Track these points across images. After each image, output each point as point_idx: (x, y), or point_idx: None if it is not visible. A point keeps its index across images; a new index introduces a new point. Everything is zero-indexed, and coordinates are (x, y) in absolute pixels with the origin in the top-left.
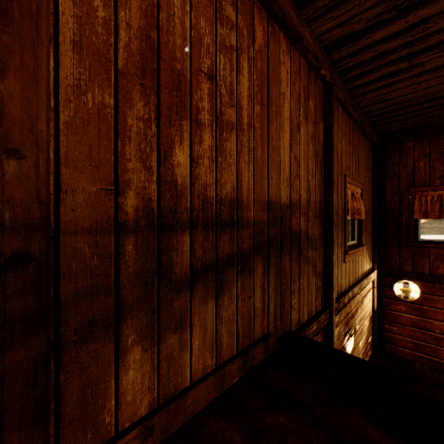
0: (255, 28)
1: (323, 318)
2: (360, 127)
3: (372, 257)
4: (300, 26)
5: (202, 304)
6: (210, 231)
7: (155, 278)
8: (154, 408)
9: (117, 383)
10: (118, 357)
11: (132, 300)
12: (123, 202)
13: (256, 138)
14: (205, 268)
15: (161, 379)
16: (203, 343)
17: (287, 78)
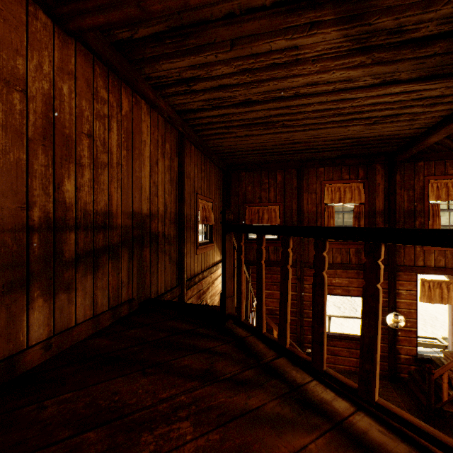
0: (123, 101)
1: (177, 291)
2: (210, 159)
3: None
4: (156, 99)
5: (84, 276)
6: (89, 231)
7: (52, 259)
8: (51, 336)
9: (28, 318)
10: (29, 303)
11: (37, 271)
12: (31, 214)
13: (123, 172)
14: (85, 254)
15: (56, 319)
16: (84, 301)
17: (148, 130)
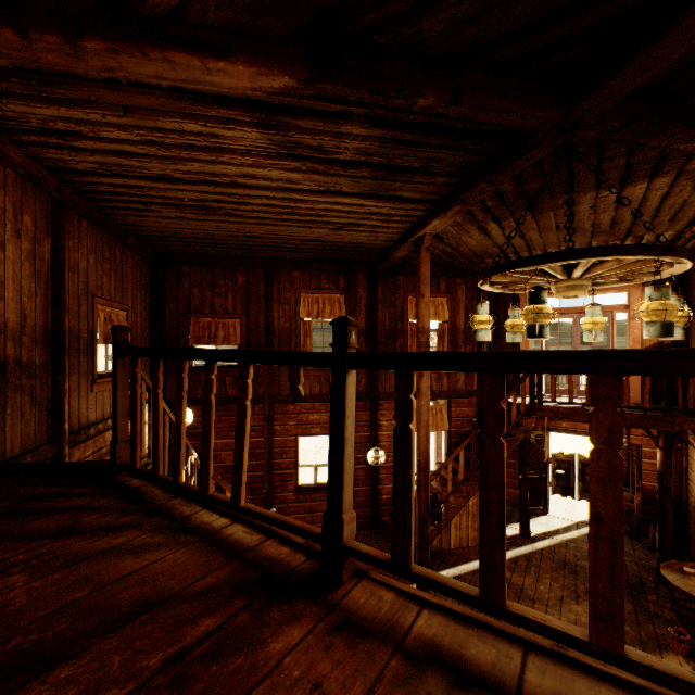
0: None
1: (47, 451)
2: (123, 243)
3: None
4: None
5: None
6: None
7: None
8: None
9: None
10: None
11: None
12: None
13: None
14: None
15: None
16: None
17: None
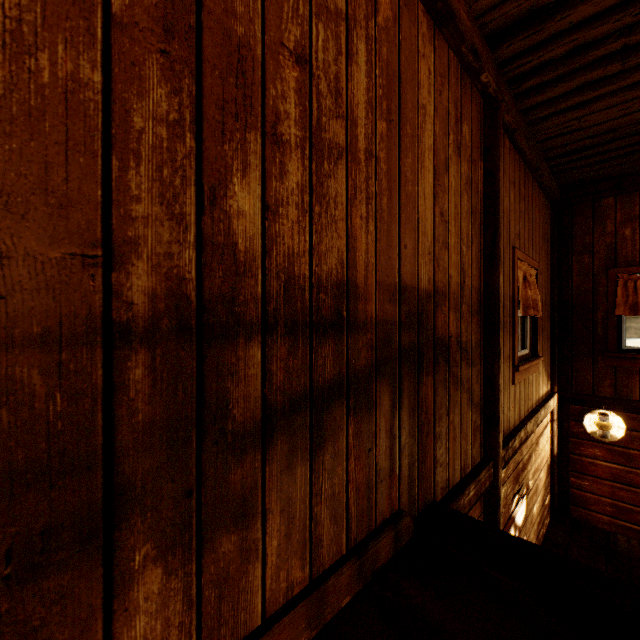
0: None
1: (485, 476)
2: (535, 173)
3: (551, 374)
4: None
5: (286, 471)
6: (300, 338)
7: (191, 430)
8: None
9: None
10: (113, 595)
11: (142, 476)
12: (122, 282)
13: (379, 177)
14: (290, 406)
15: (206, 623)
16: (287, 543)
17: (429, 81)
